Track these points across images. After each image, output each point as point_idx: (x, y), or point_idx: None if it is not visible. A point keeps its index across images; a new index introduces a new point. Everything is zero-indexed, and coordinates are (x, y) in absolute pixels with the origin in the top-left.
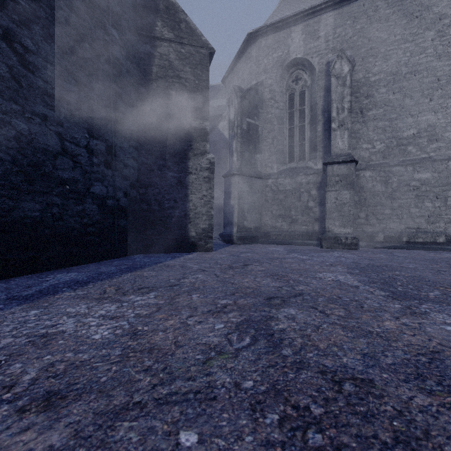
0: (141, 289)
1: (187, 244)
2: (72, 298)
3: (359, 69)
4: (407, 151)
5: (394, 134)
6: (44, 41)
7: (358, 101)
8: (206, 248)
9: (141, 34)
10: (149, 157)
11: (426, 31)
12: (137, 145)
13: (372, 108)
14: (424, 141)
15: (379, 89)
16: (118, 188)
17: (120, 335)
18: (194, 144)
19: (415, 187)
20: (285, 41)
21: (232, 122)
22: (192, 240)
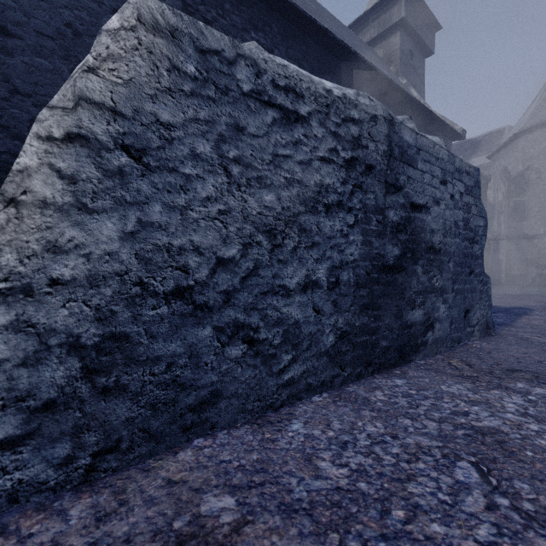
0: None
1: None
2: None
3: None
4: None
5: None
6: None
7: None
8: None
9: None
10: None
11: None
12: None
13: None
14: None
15: None
16: None
17: None
18: None
19: None
20: None
21: (500, 202)
22: None
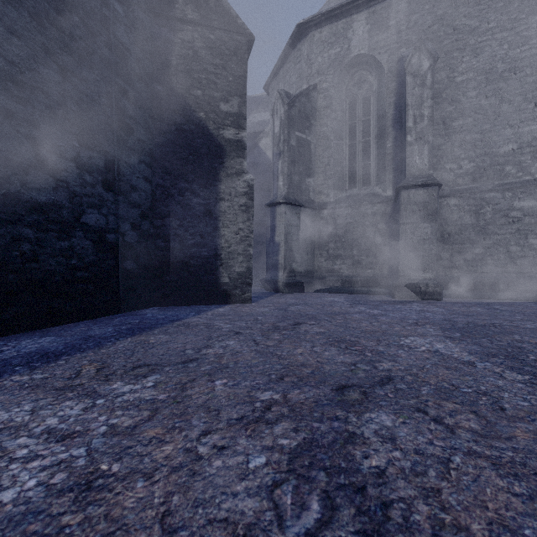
0: (137, 368)
1: (217, 294)
2: (18, 387)
3: (441, 67)
4: (505, 172)
5: (488, 150)
6: (8, 3)
7: (439, 108)
8: (242, 298)
9: (156, 13)
10: (166, 178)
11: (530, 15)
12: (150, 161)
13: (458, 117)
14: (527, 159)
15: (467, 93)
16: (123, 218)
17: (57, 491)
18: (227, 160)
19: (515, 218)
20: (345, 33)
21: (277, 136)
22: (224, 288)
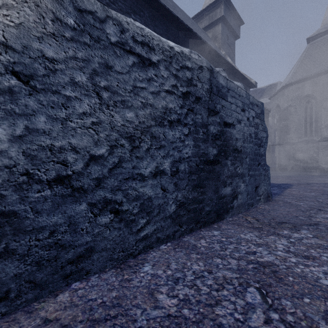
0: None
1: None
2: None
3: None
4: None
5: None
6: None
7: None
8: None
9: None
10: None
11: None
12: None
13: None
14: None
15: None
16: None
17: None
18: None
19: None
20: (302, 87)
21: (275, 124)
22: None
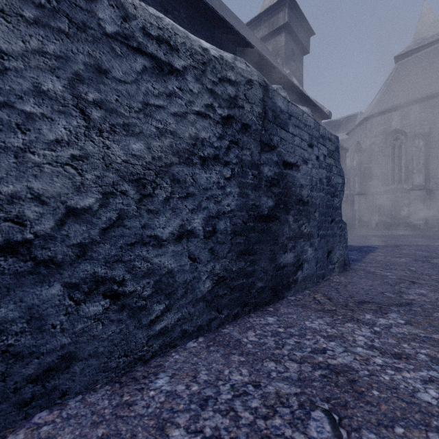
0: None
1: None
2: None
3: (436, 135)
4: None
5: None
6: None
7: (435, 152)
8: None
9: None
10: None
11: None
12: None
13: None
14: None
15: None
16: None
17: None
18: None
19: None
20: (388, 120)
21: (355, 167)
22: None
